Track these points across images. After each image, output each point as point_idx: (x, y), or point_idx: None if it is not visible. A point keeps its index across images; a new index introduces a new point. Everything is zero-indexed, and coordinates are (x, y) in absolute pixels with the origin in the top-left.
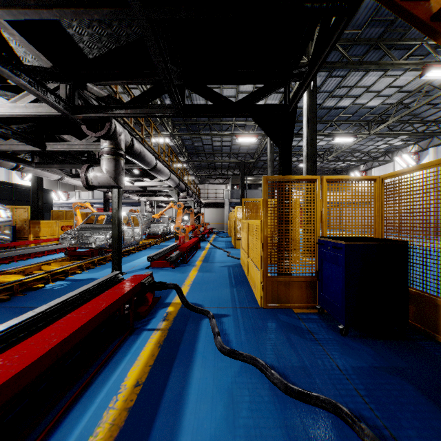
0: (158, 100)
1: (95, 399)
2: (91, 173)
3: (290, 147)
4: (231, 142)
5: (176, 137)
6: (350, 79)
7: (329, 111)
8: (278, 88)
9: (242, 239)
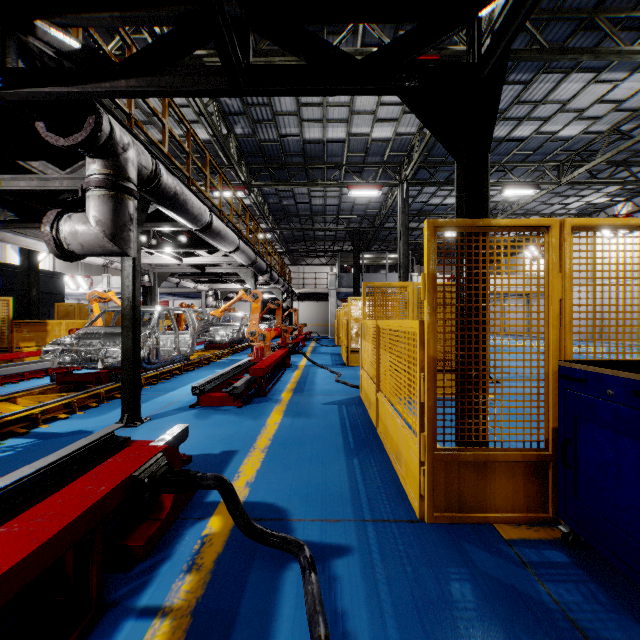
0: (223, 128)
1: None
2: (66, 226)
3: (485, 157)
4: (339, 198)
5: (253, 190)
6: (537, 88)
7: (496, 146)
8: (456, 28)
9: (362, 354)
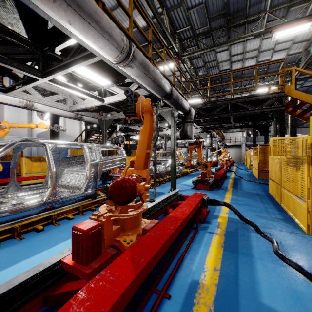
0: (207, 100)
1: (227, 181)
2: (205, 143)
3: (267, 136)
4: None
5: None
6: None
7: None
8: None
9: (253, 163)
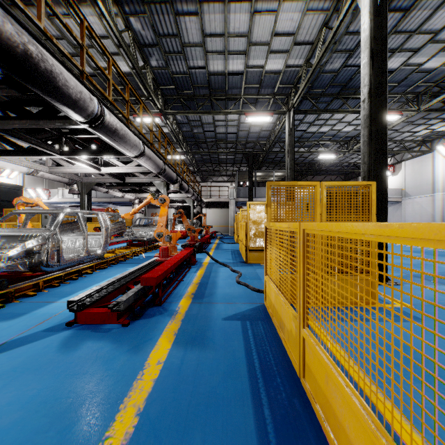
0: (140, 60)
1: None
2: None
3: None
4: (237, 127)
5: (169, 118)
6: (414, 17)
7: None
8: None
9: (267, 259)
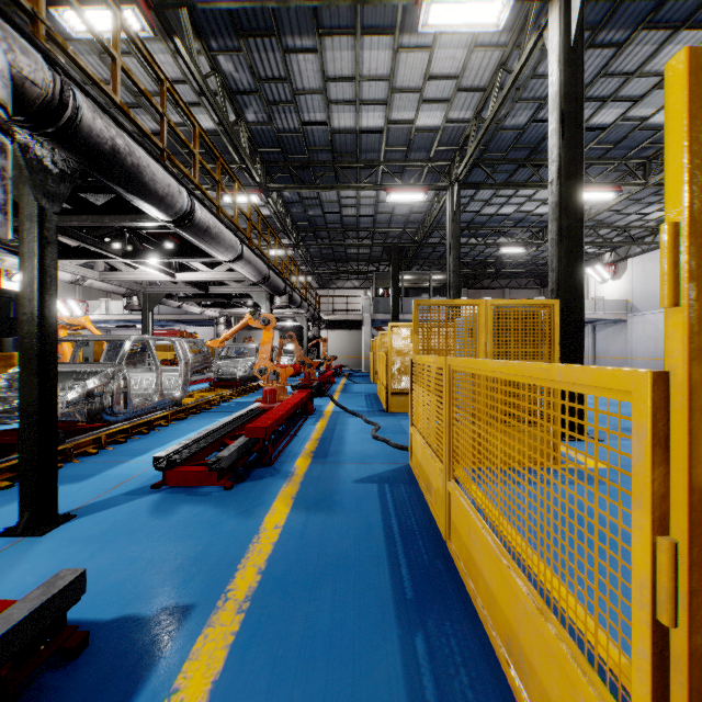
0: (231, 113)
1: None
2: None
3: None
4: (375, 207)
5: (271, 195)
6: (631, 53)
7: None
8: None
9: (413, 404)
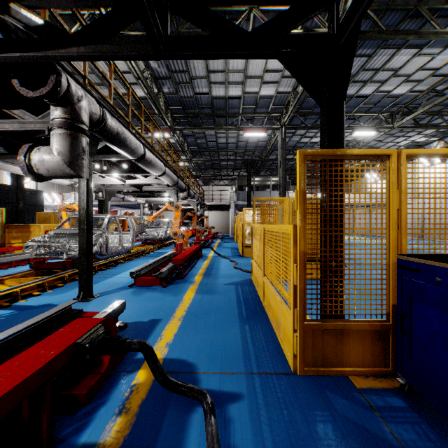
0: (154, 88)
1: None
2: (36, 156)
3: (342, 103)
4: (237, 138)
5: (176, 132)
6: (377, 59)
7: (348, 101)
8: (320, 9)
9: (253, 248)
